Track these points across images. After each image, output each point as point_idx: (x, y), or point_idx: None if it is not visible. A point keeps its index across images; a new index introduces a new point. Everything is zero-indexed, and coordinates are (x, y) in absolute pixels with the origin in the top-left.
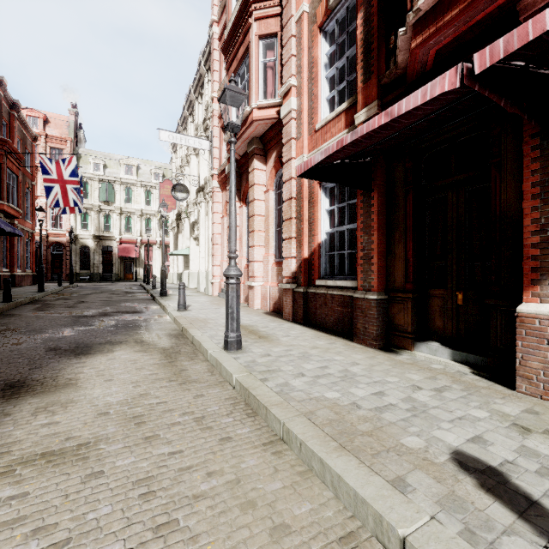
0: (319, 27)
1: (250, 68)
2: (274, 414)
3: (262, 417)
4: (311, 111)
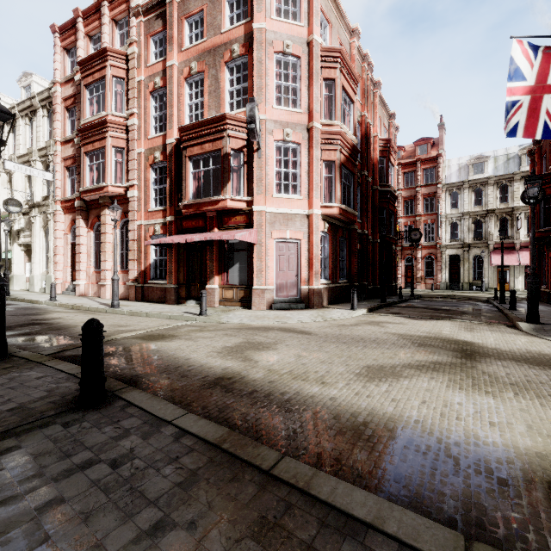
0: (150, 165)
1: (107, 161)
2: (144, 313)
3: (140, 316)
4: (146, 201)
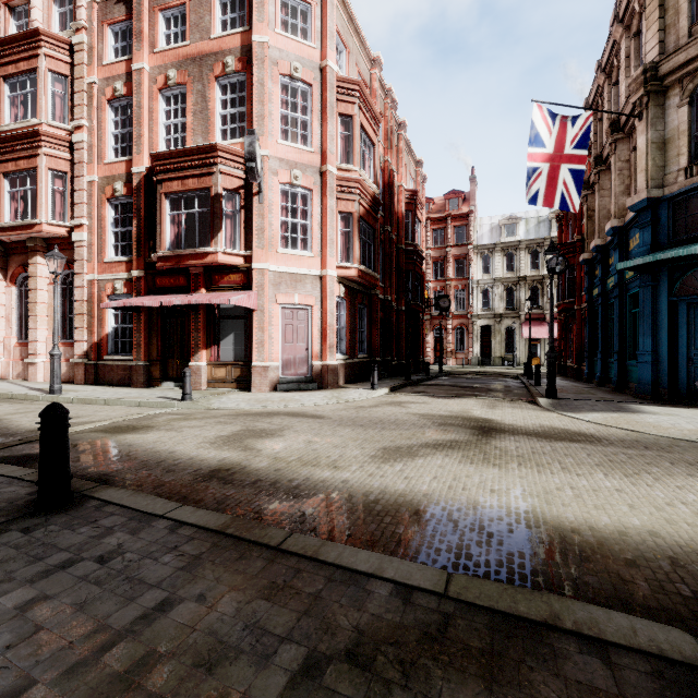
0: (107, 199)
1: (39, 188)
2: (101, 399)
3: (95, 403)
4: (101, 247)
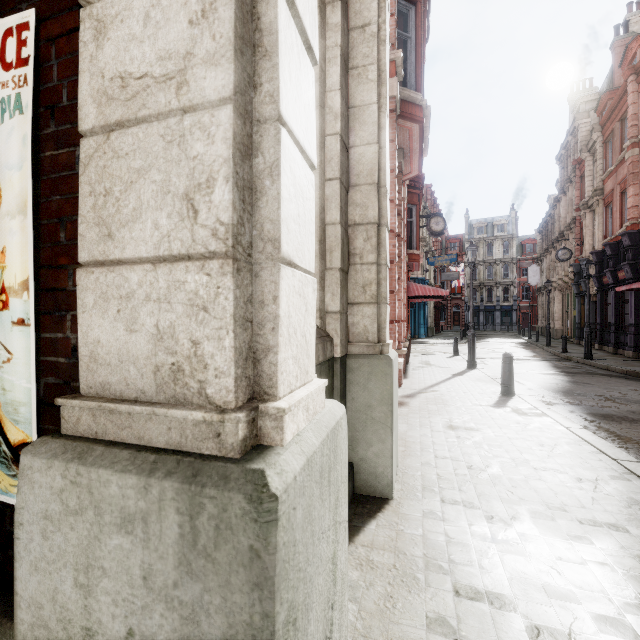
0: None
1: None
2: None
3: None
4: None
